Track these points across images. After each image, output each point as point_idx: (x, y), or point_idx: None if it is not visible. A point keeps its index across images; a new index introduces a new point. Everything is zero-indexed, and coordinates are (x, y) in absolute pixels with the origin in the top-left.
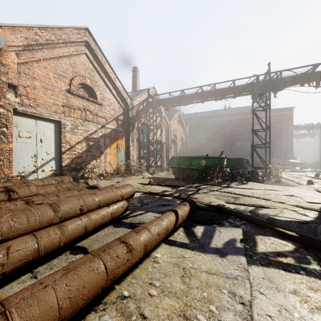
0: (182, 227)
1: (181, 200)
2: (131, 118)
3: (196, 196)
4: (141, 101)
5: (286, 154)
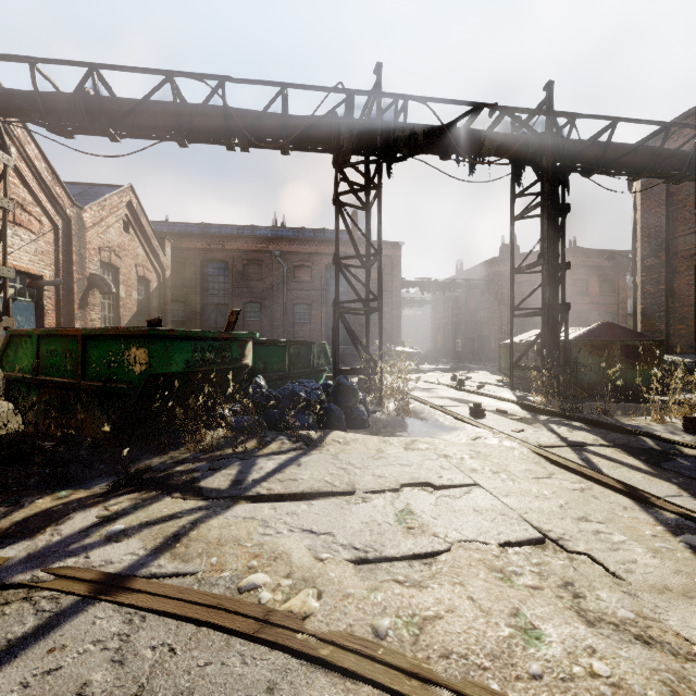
0: None
1: None
2: None
3: None
4: None
5: (390, 336)
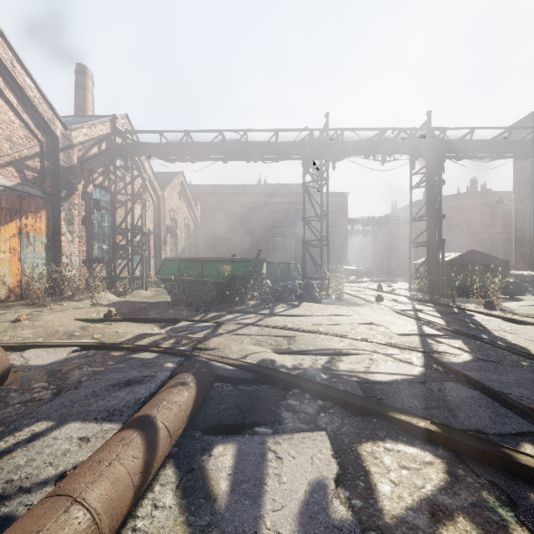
0: (171, 463)
1: (177, 360)
2: (64, 168)
3: (213, 344)
4: (93, 137)
5: (339, 258)
